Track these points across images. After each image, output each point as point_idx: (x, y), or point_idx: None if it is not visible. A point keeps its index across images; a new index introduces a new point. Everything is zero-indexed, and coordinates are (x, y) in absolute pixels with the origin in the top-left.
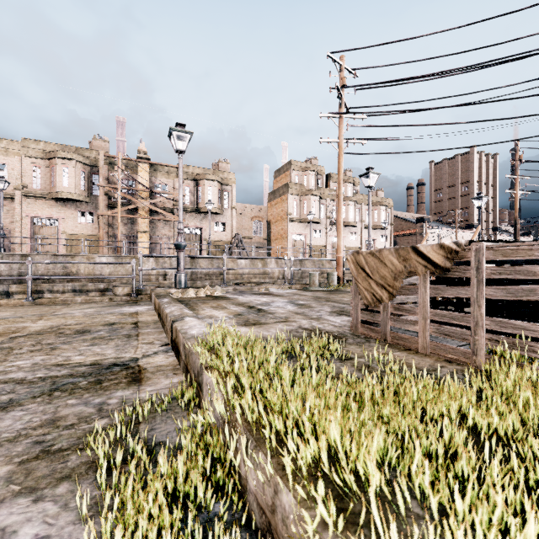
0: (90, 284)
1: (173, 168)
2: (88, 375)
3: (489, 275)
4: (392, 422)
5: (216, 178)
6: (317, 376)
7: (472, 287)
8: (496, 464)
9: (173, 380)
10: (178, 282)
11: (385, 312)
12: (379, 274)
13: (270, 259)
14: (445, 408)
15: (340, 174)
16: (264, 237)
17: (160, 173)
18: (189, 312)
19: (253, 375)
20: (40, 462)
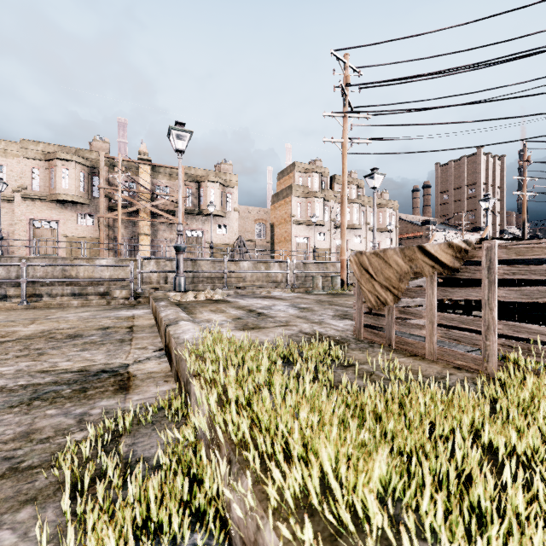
0: (90, 287)
1: (174, 170)
2: (73, 382)
3: (502, 276)
4: (396, 439)
5: (218, 180)
6: (313, 386)
7: (483, 289)
8: (521, 496)
9: (163, 388)
10: (177, 285)
11: (389, 315)
12: (383, 276)
13: (273, 262)
14: (456, 422)
15: (344, 175)
16: (268, 239)
17: (161, 174)
18: (184, 316)
19: (242, 384)
20: (5, 482)
